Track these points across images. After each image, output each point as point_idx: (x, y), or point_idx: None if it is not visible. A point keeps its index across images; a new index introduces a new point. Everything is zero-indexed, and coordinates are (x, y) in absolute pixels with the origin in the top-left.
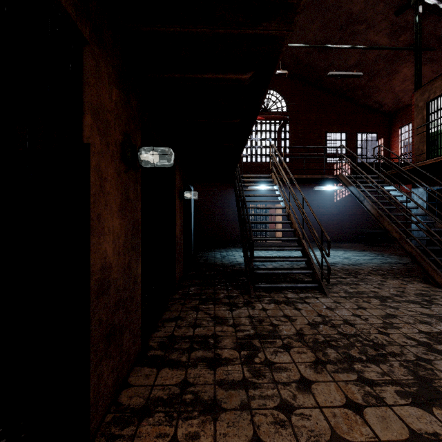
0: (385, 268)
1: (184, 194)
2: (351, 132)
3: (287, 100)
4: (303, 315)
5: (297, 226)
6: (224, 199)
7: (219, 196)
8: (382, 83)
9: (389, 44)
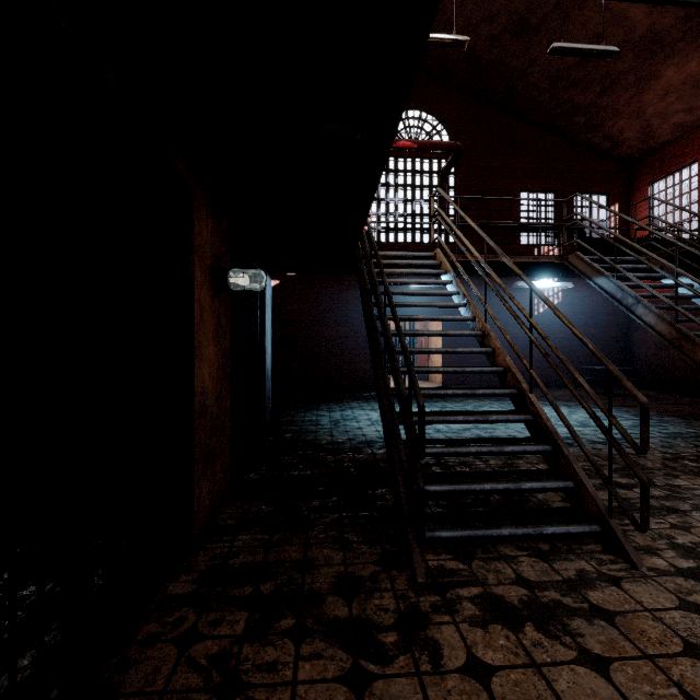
0: (688, 453)
1: (226, 276)
2: (564, 191)
3: (452, 131)
4: None
5: (510, 362)
6: (337, 310)
7: (328, 304)
8: (625, 100)
9: (647, 17)
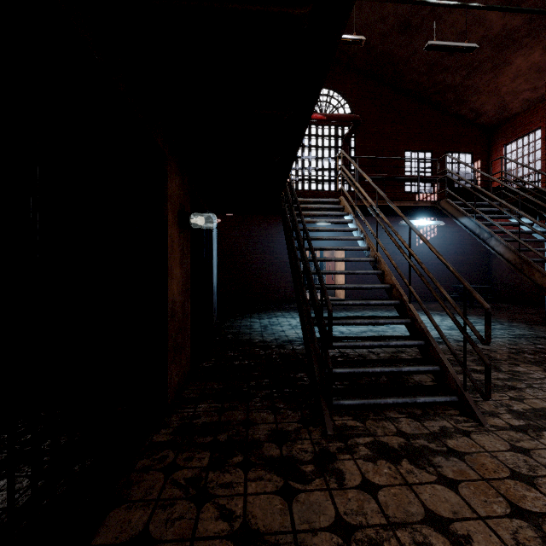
0: (528, 349)
1: (189, 218)
2: (439, 151)
3: (352, 105)
4: (478, 515)
5: (395, 280)
6: (264, 242)
7: (258, 237)
8: (485, 82)
9: (501, 19)
